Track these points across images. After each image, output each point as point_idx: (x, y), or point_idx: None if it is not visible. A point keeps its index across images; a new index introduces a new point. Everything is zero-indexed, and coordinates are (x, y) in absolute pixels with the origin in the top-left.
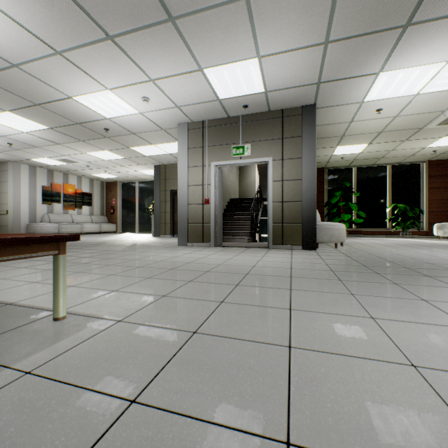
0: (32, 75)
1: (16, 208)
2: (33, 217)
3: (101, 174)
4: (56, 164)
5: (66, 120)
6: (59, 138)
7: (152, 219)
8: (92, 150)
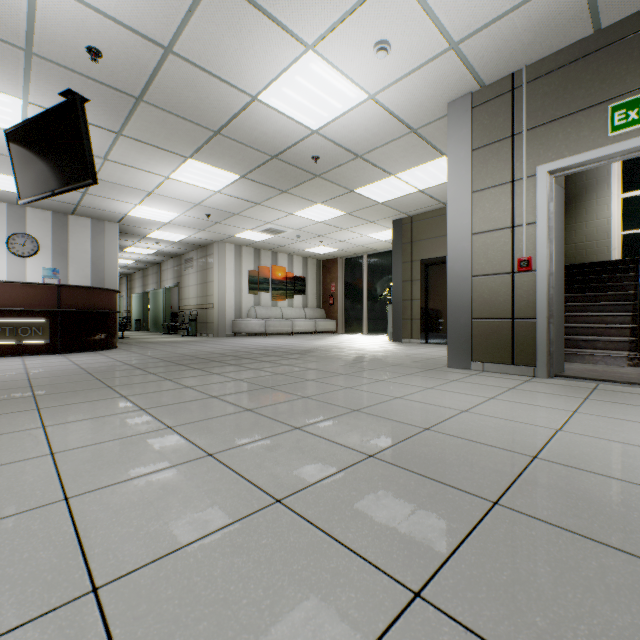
0: (194, 66)
1: (221, 300)
2: (238, 311)
3: (316, 248)
4: (261, 238)
5: (258, 153)
6: (256, 194)
7: (389, 312)
8: (299, 208)
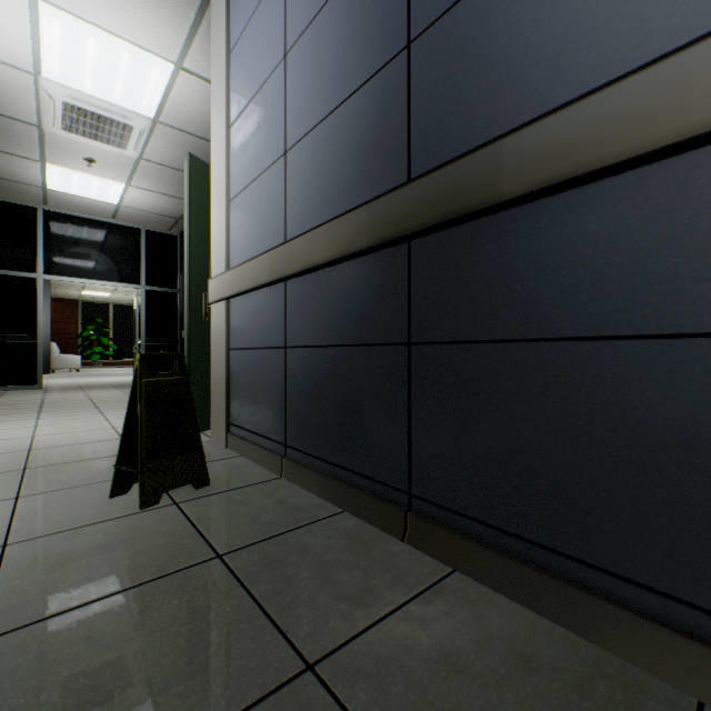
0: None
1: None
2: None
3: None
4: None
5: None
6: None
7: None
8: None
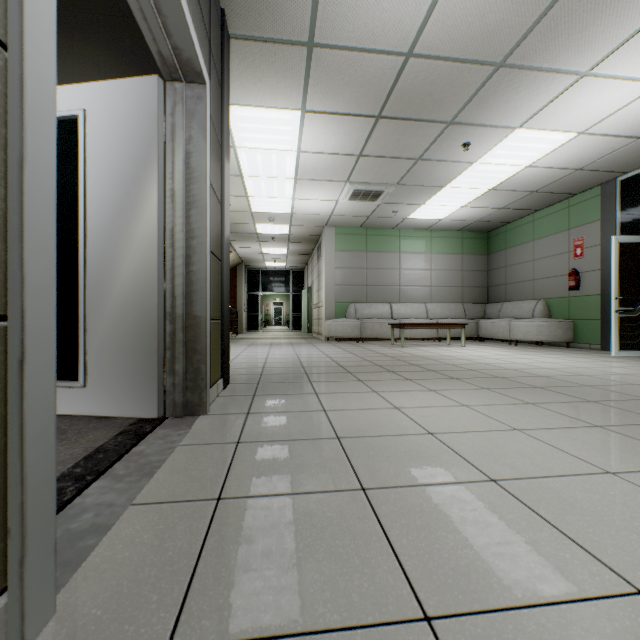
0: None
1: None
2: None
3: None
4: None
5: None
6: None
7: None
8: None
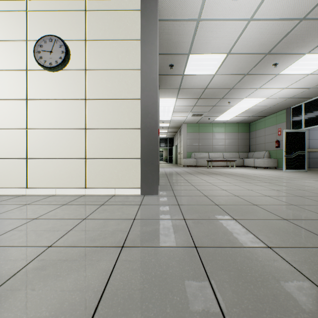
0: None
1: None
2: None
3: None
4: None
5: None
6: None
7: None
8: None
